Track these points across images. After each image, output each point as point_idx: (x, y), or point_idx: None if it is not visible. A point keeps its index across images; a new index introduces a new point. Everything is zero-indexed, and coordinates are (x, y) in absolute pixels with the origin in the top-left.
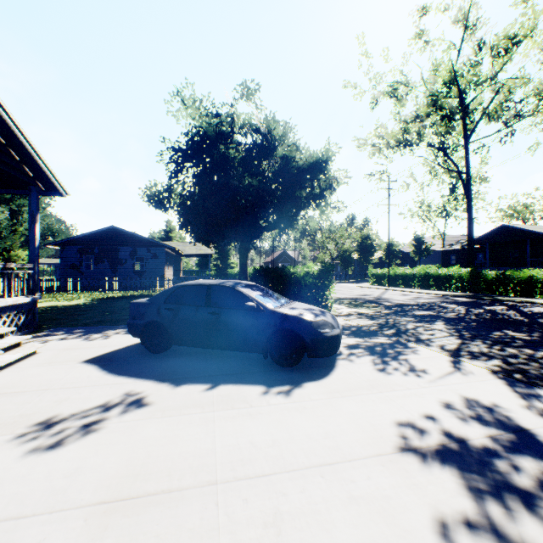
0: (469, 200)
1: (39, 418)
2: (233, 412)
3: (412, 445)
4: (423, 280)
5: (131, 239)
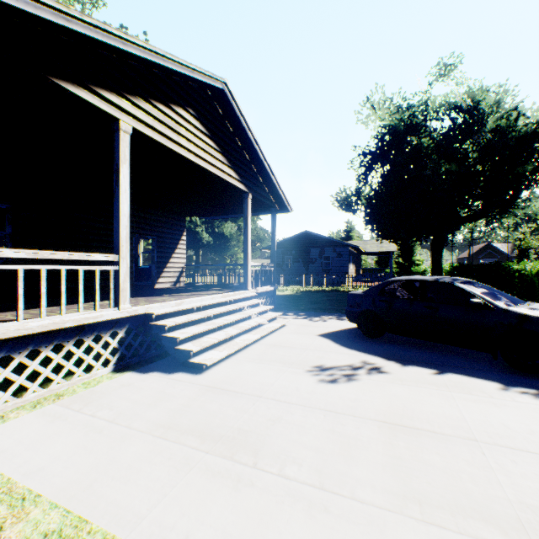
0: None
1: (313, 364)
2: (472, 397)
3: None
4: None
5: (319, 241)
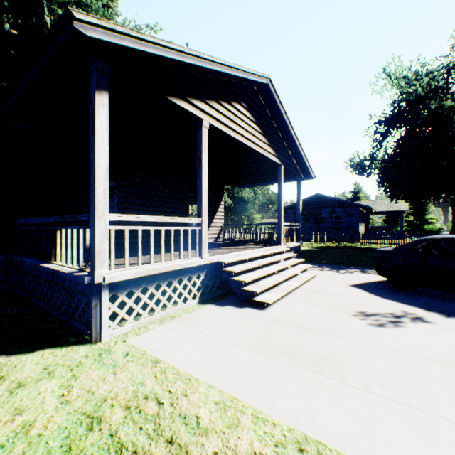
0: None
1: (356, 309)
2: None
3: None
4: None
5: (329, 202)
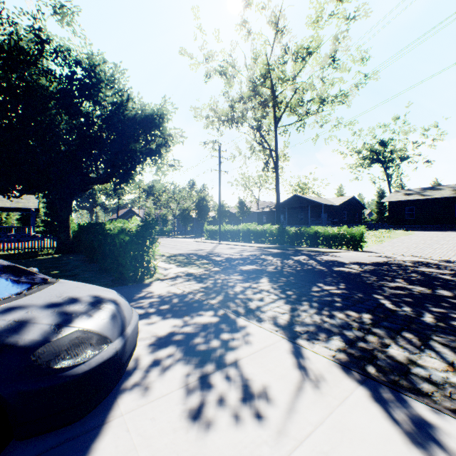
0: (277, 173)
1: None
2: None
3: None
4: (246, 235)
5: None
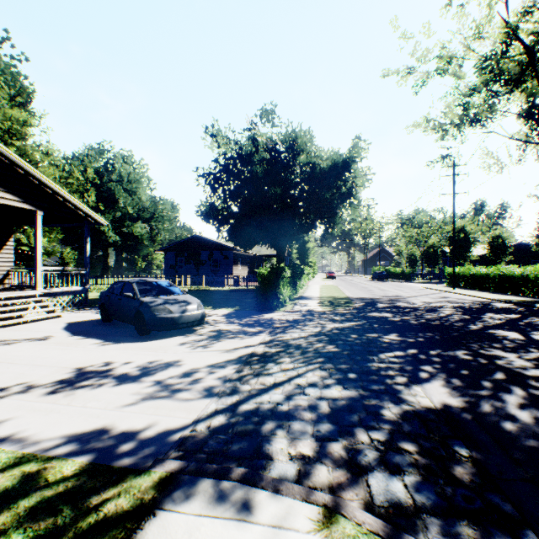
0: None
1: (5, 339)
2: (63, 347)
3: (86, 368)
4: (497, 281)
5: (208, 244)
